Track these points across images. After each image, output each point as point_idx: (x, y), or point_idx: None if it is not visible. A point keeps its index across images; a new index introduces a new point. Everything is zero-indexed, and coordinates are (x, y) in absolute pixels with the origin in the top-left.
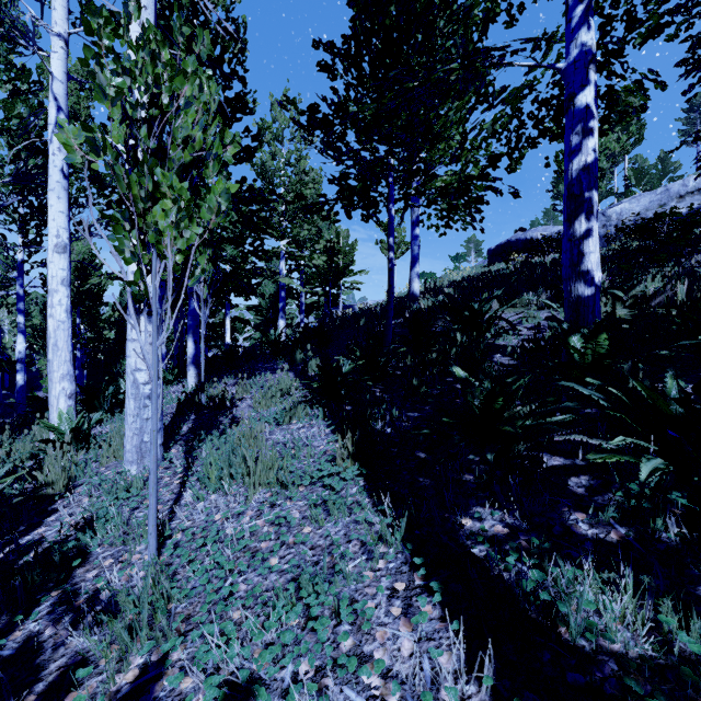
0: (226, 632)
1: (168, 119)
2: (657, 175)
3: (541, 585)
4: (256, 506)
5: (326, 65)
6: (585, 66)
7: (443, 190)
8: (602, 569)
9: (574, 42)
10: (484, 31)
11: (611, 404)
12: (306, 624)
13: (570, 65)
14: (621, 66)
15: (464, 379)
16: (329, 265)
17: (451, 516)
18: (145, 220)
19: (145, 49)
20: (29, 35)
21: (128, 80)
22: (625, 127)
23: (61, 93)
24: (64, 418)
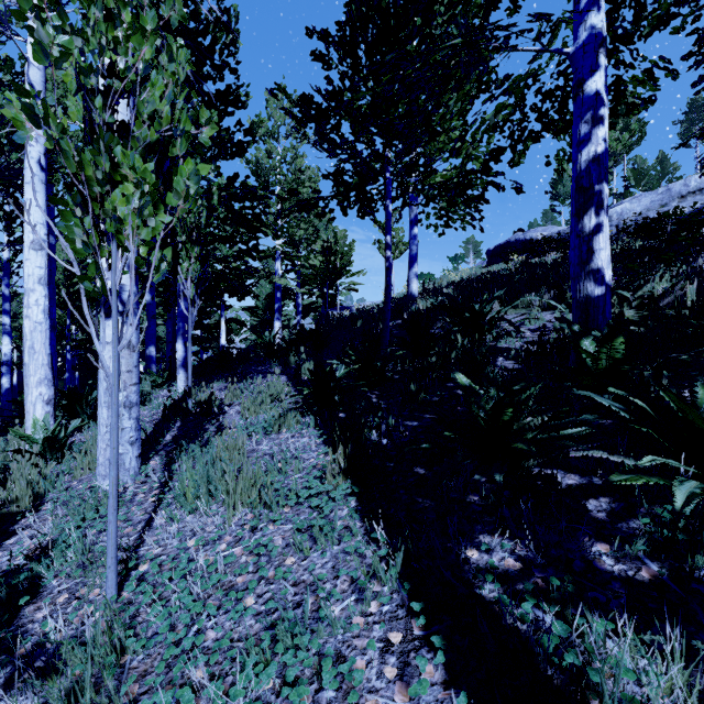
0: (183, 702)
1: (130, 92)
2: (657, 176)
3: (564, 640)
4: (236, 530)
5: (321, 54)
6: (595, 49)
7: (442, 185)
8: (636, 617)
9: (583, 24)
10: (486, 17)
11: (634, 417)
12: (281, 688)
13: (578, 49)
14: (630, 53)
15: (468, 387)
16: (326, 265)
17: (455, 547)
18: (103, 207)
19: (96, 4)
20: (0, 16)
21: (79, 41)
22: (625, 128)
23: (38, 80)
24: (38, 426)
